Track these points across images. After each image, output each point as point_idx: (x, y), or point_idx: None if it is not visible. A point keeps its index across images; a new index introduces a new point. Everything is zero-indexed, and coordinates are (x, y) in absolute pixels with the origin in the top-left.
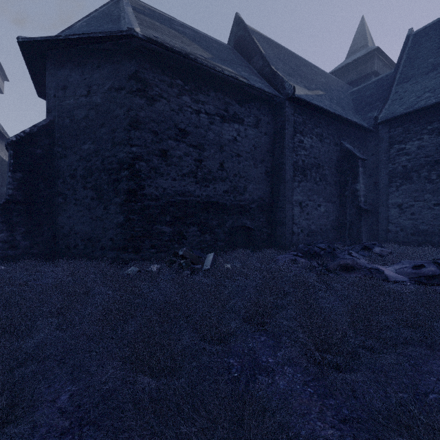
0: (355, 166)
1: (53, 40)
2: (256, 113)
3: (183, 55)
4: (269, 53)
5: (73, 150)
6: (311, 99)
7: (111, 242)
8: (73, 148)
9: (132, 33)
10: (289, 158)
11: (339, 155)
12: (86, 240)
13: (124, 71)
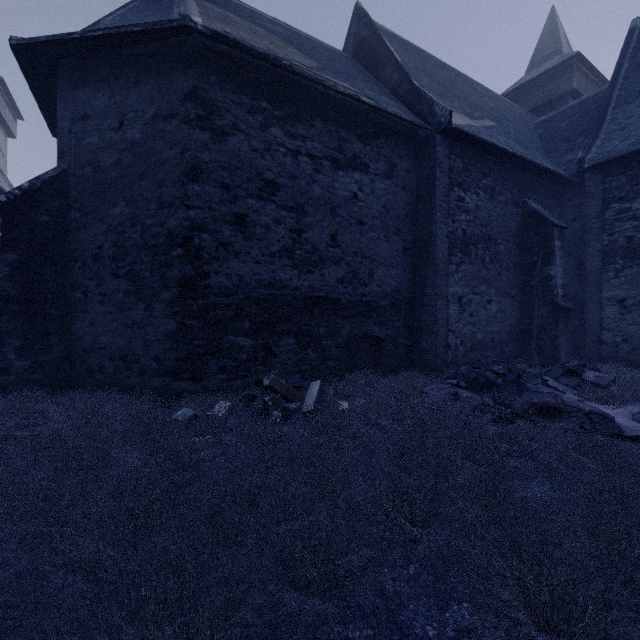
0: (548, 239)
1: (65, 41)
2: (389, 155)
3: (270, 60)
4: (409, 63)
5: (98, 217)
6: (476, 131)
7: (156, 362)
8: (97, 212)
9: (187, 23)
10: (442, 226)
11: (522, 220)
12: (118, 360)
13: (176, 88)
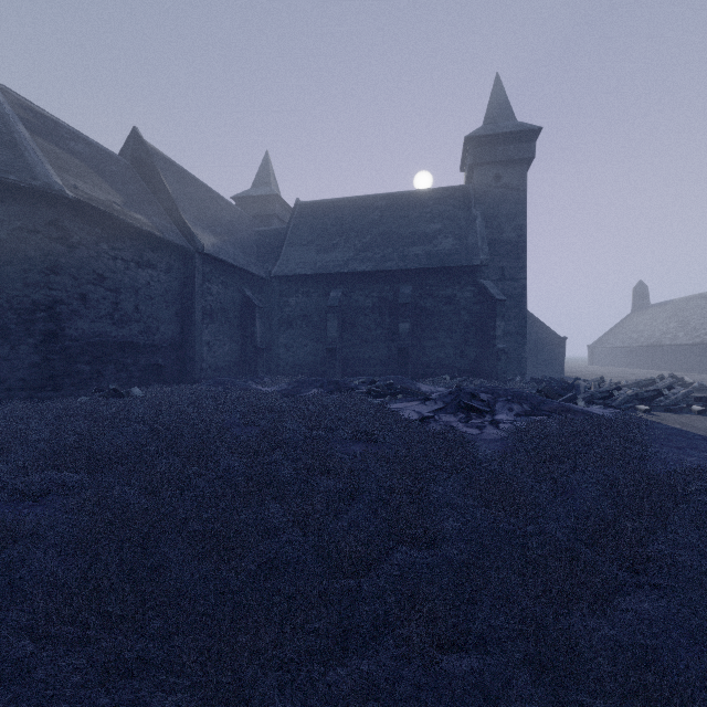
0: (254, 312)
1: None
2: (168, 260)
3: (107, 213)
4: (176, 189)
5: None
6: (218, 252)
7: (22, 382)
8: None
9: (64, 195)
10: (199, 303)
11: (242, 300)
12: None
13: (40, 216)
